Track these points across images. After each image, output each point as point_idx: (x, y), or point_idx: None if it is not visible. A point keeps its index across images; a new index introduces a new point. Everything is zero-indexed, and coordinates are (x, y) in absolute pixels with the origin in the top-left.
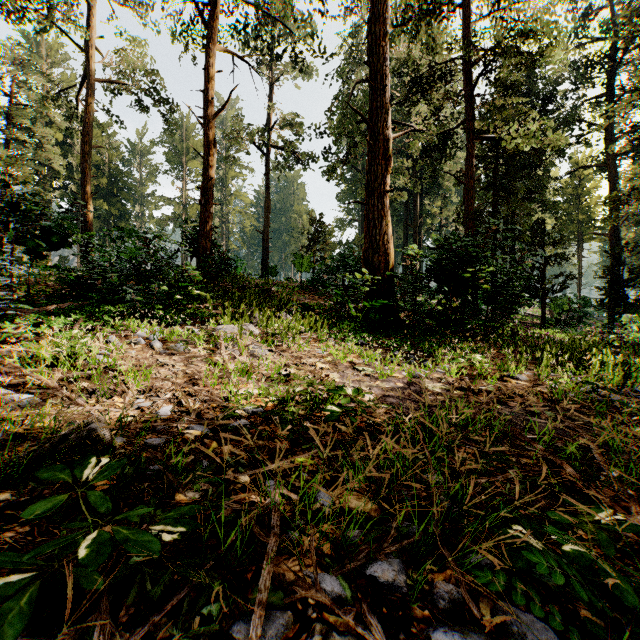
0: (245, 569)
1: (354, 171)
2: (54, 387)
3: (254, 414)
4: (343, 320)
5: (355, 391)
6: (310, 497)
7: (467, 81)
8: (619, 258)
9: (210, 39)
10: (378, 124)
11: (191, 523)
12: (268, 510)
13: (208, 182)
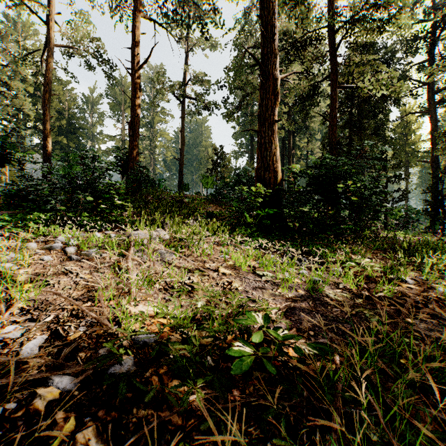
0: None
1: (245, 116)
2: None
3: (145, 346)
4: (241, 225)
5: (267, 318)
6: None
7: (331, 44)
8: (439, 178)
9: (137, 9)
10: (268, 66)
11: None
12: None
13: (135, 118)
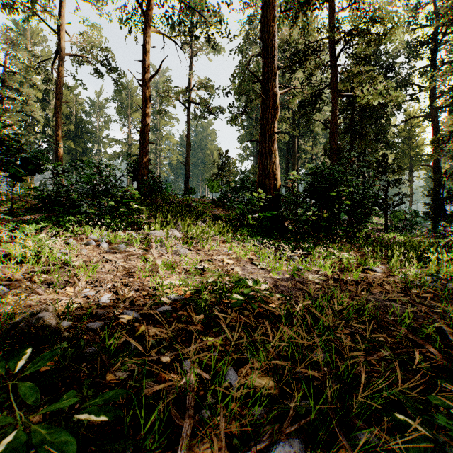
0: (162, 452)
1: (250, 120)
2: (20, 279)
3: (175, 301)
4: (243, 227)
5: (255, 283)
6: (220, 377)
7: (332, 54)
8: (440, 182)
9: (147, 23)
10: (269, 83)
11: (113, 411)
12: (184, 388)
13: (145, 127)
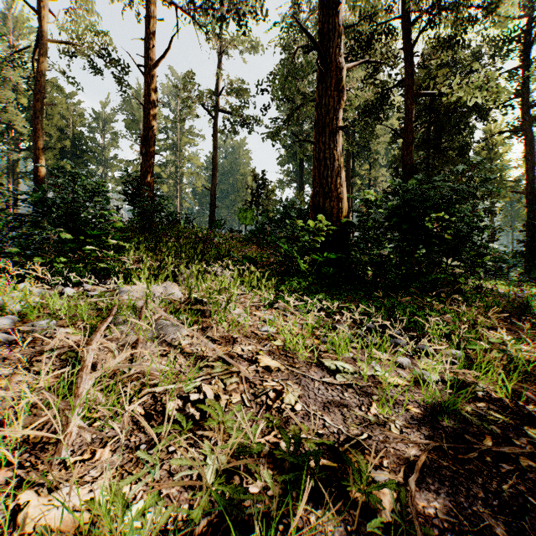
0: None
1: (293, 137)
2: None
3: None
4: (291, 275)
5: None
6: None
7: (406, 38)
8: None
9: None
10: (330, 50)
11: None
12: None
13: (149, 131)
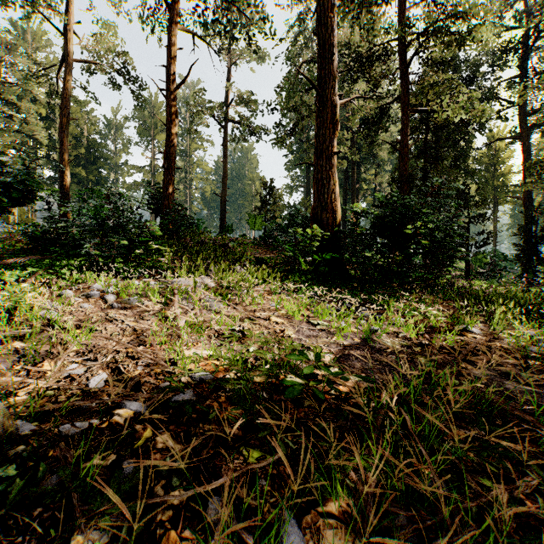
0: None
1: (300, 143)
2: None
3: (202, 382)
4: (294, 273)
5: (318, 356)
6: (272, 540)
7: (402, 60)
8: (533, 218)
9: (172, 19)
10: (326, 90)
11: None
12: None
13: (170, 148)
